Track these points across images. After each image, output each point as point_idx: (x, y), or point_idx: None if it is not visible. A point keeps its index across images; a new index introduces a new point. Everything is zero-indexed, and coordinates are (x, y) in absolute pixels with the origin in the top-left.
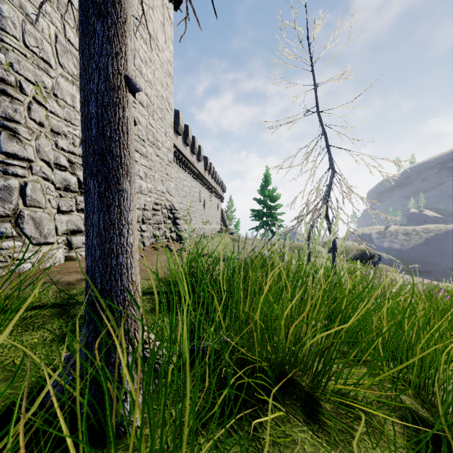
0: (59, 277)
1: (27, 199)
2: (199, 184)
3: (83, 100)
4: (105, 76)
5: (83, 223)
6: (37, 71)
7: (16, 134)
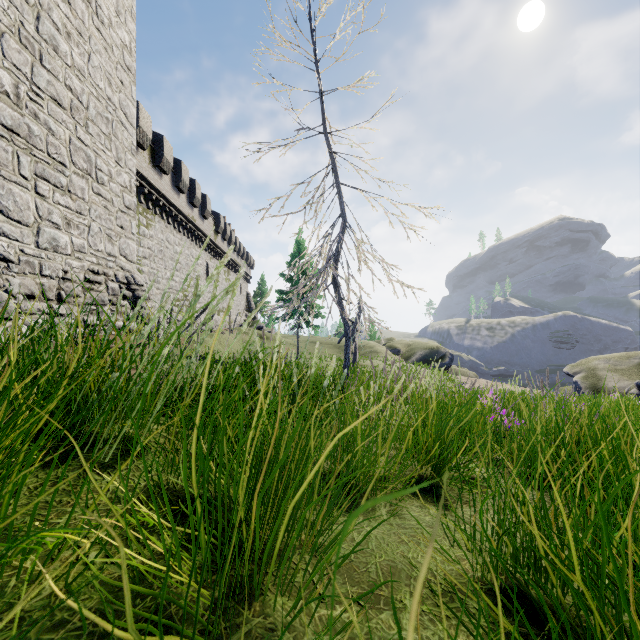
0: None
1: None
2: (206, 253)
3: None
4: None
5: None
6: None
7: None
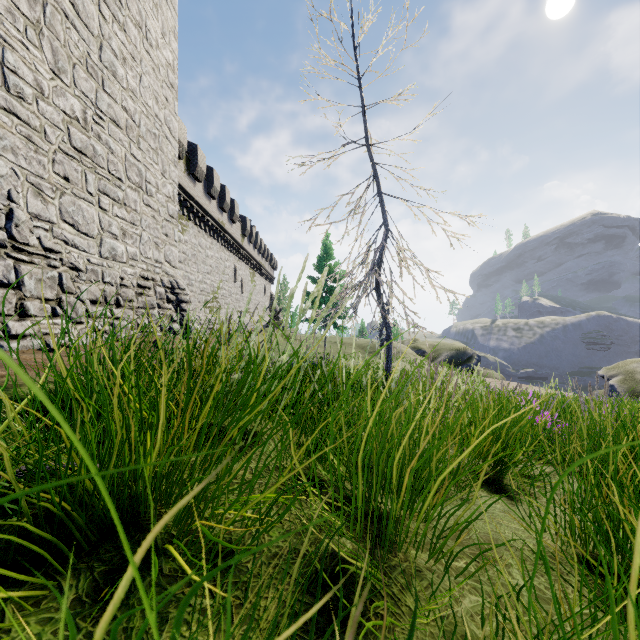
0: None
1: None
2: (233, 256)
3: None
4: None
5: None
6: None
7: None
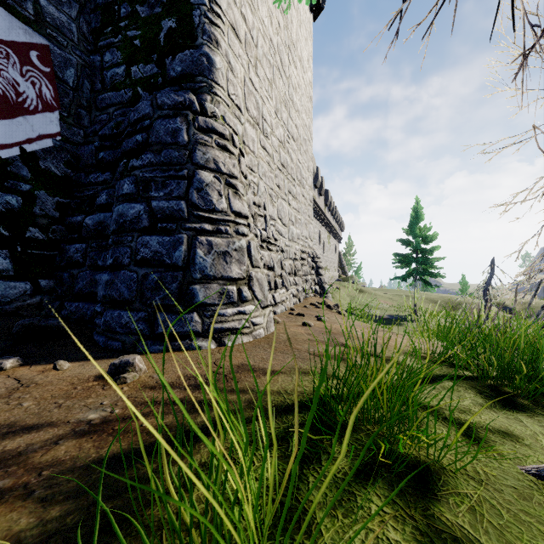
0: (315, 349)
1: (252, 259)
2: (318, 223)
3: None
4: None
5: (267, 279)
6: (234, 120)
7: (236, 190)
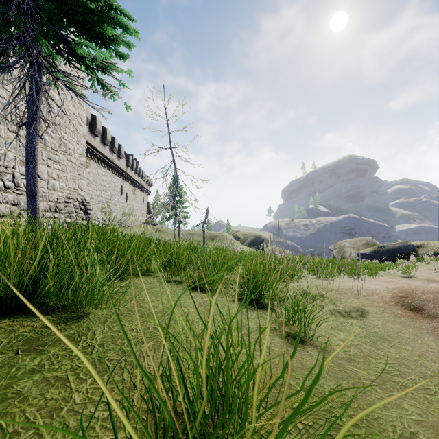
0: None
1: None
2: (120, 179)
3: (27, 180)
4: (32, 175)
5: (8, 210)
6: None
7: None
